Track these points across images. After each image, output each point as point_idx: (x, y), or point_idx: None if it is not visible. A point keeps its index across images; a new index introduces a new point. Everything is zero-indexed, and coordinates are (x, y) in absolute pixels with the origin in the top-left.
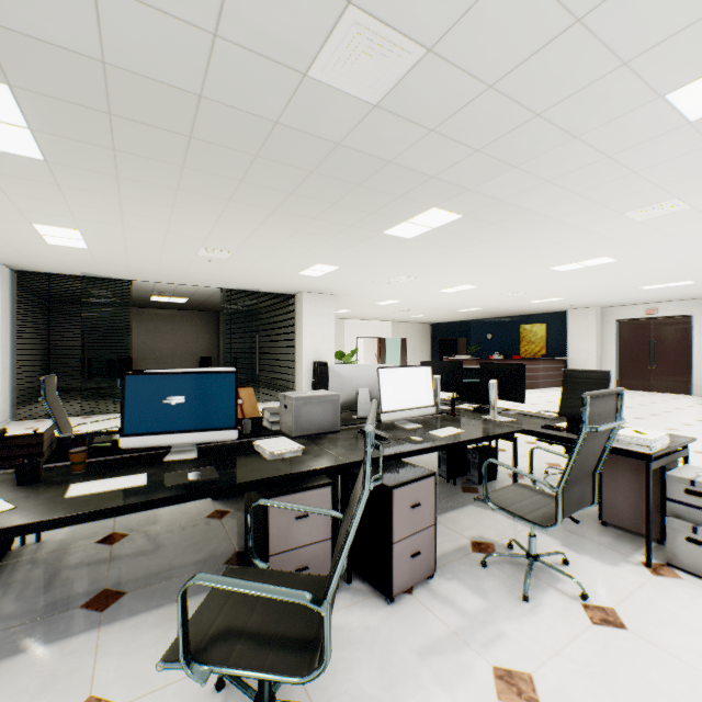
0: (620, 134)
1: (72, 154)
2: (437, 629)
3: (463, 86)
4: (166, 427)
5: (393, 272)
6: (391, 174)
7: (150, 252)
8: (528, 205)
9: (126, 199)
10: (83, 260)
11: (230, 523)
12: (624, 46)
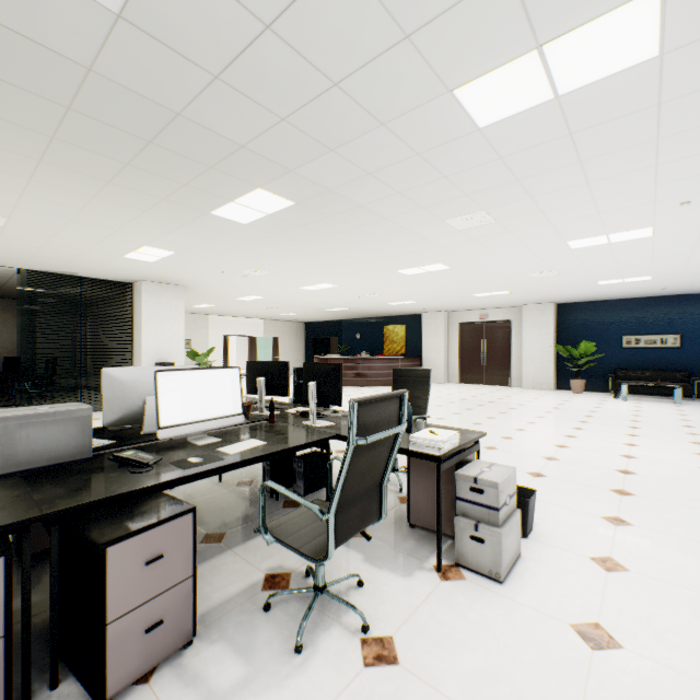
0: (423, 129)
1: None
2: None
3: (233, 15)
4: None
5: (243, 263)
6: (188, 133)
7: None
8: (358, 199)
9: None
10: None
11: None
12: (402, 12)
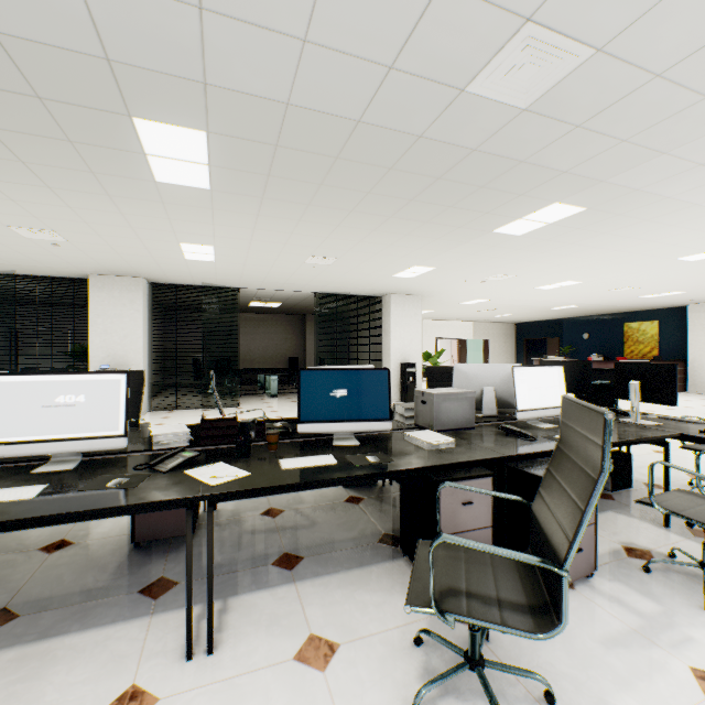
0: None
1: (233, 182)
2: (613, 624)
3: (626, 79)
4: (332, 416)
5: (490, 271)
6: (519, 173)
7: (264, 262)
8: (668, 192)
9: (262, 216)
10: (207, 272)
11: (368, 508)
12: None
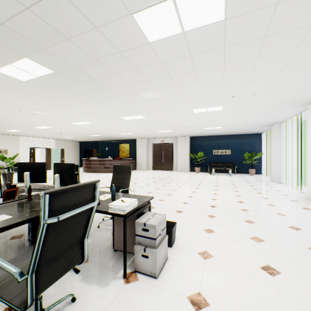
0: (120, 36)
1: None
2: None
3: None
4: None
5: (31, 106)
6: None
7: None
8: (92, 75)
9: None
10: None
11: None
12: None
